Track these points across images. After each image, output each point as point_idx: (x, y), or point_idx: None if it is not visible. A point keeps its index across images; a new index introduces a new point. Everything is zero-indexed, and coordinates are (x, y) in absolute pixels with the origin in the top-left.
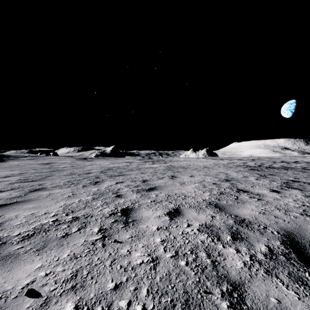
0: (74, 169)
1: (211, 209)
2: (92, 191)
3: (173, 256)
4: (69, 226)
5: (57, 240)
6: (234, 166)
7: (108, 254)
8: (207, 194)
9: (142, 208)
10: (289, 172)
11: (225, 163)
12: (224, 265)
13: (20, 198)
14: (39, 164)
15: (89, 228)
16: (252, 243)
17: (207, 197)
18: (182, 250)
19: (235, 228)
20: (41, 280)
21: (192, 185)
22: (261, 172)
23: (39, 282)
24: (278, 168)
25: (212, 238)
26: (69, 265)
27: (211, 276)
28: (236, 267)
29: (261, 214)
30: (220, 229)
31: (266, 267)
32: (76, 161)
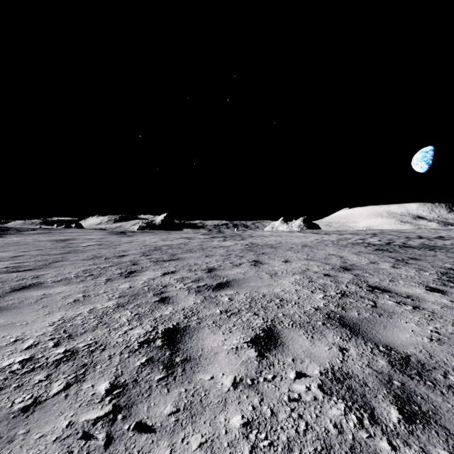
0: (102, 250)
1: (335, 330)
2: (120, 290)
3: None
4: (49, 377)
5: (7, 422)
6: (349, 244)
7: None
8: (320, 297)
9: (204, 327)
10: (440, 255)
11: (335, 240)
12: None
13: None
14: (50, 242)
15: (90, 383)
16: (453, 432)
17: (321, 303)
18: None
19: (398, 384)
20: None
21: (290, 277)
22: (396, 254)
23: None
24: (419, 248)
25: (358, 415)
26: None
27: None
28: None
29: (435, 343)
30: (368, 387)
31: None
32: (109, 236)
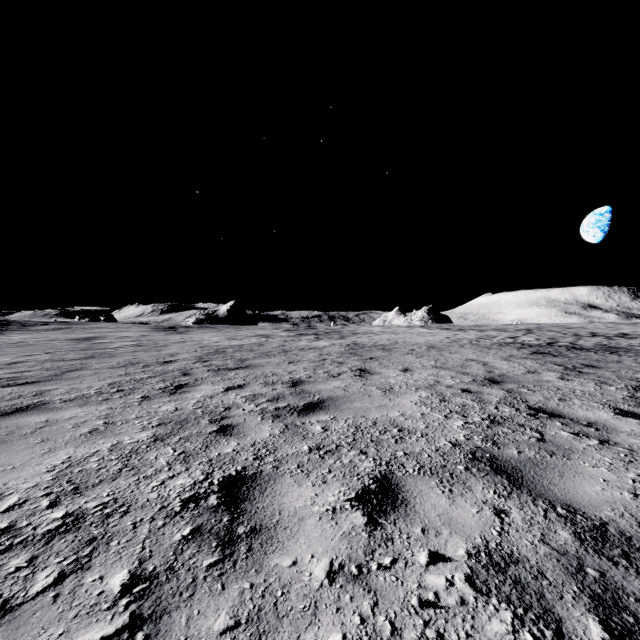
0: (140, 353)
1: (486, 479)
2: (160, 414)
3: None
4: (33, 562)
5: None
6: (494, 345)
7: None
8: (458, 425)
9: (284, 473)
10: (626, 360)
11: (474, 339)
12: None
13: None
14: (68, 341)
15: (98, 573)
16: None
17: (461, 435)
18: None
19: (594, 574)
20: None
21: (412, 395)
22: (563, 359)
23: None
24: (595, 350)
25: (536, 634)
26: None
27: None
28: None
29: None
30: (546, 579)
31: None
32: (153, 333)
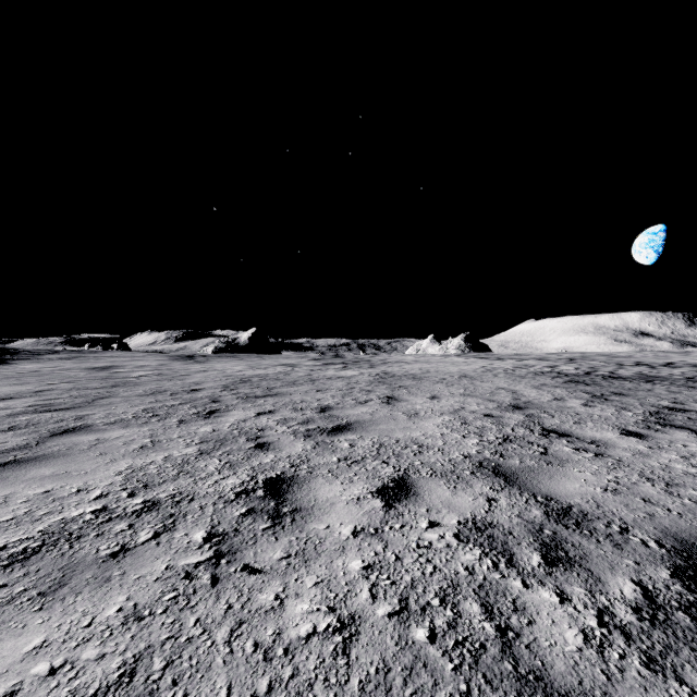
0: (164, 382)
1: (486, 480)
2: (200, 434)
3: (396, 614)
4: (133, 527)
5: (98, 565)
6: (529, 374)
7: (225, 605)
8: (473, 443)
9: (317, 476)
10: (658, 388)
11: (510, 368)
12: (531, 640)
13: (24, 451)
14: (85, 370)
15: (183, 532)
16: (597, 574)
17: (473, 450)
18: (418, 594)
19: (549, 532)
20: (35, 690)
21: (436, 419)
22: (594, 387)
23: (29, 695)
24: (631, 379)
25: (495, 560)
26: (119, 641)
27: (500, 677)
28: (564, 646)
29: (609, 493)
30: (512, 535)
31: (644, 646)
32: (171, 362)
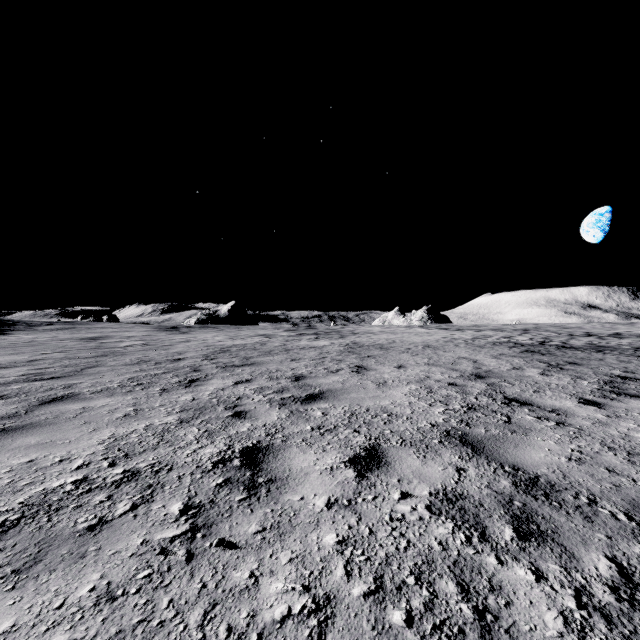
0: (149, 351)
1: (454, 449)
2: (181, 403)
3: (371, 594)
4: (111, 498)
5: (74, 540)
6: (488, 344)
7: (199, 584)
8: (439, 411)
9: (292, 445)
10: (609, 358)
11: (469, 339)
12: (510, 624)
13: (13, 420)
14: (76, 341)
15: (160, 504)
16: (570, 549)
17: (440, 419)
18: (393, 571)
19: (519, 504)
20: None
21: (403, 387)
22: (549, 357)
23: None
24: (583, 349)
25: (467, 534)
26: (90, 625)
27: None
28: (544, 631)
29: (573, 462)
30: (483, 507)
31: (626, 631)
32: (156, 332)
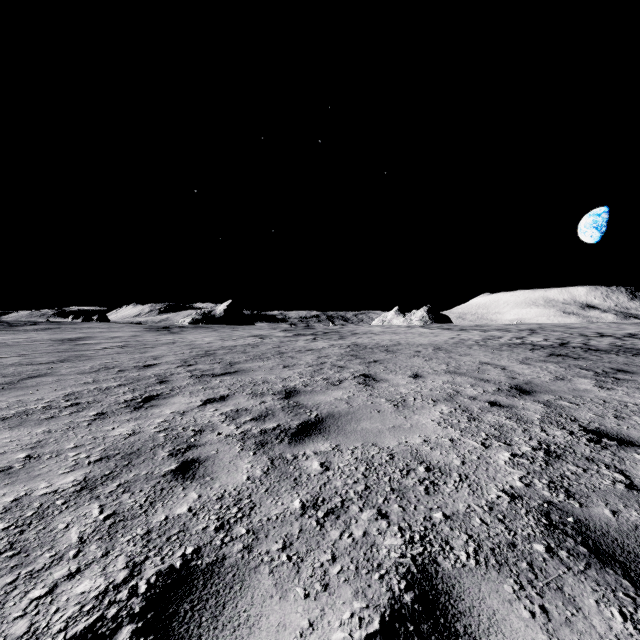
0: (121, 355)
1: (592, 579)
2: (108, 441)
3: None
4: None
5: None
6: (503, 346)
7: None
8: (505, 460)
9: (260, 564)
10: None
11: (479, 340)
12: None
13: None
14: (51, 342)
15: None
16: None
17: (515, 478)
18: None
19: None
20: None
21: (432, 410)
22: (586, 362)
23: None
24: (615, 352)
25: None
26: None
27: None
28: None
29: None
30: None
31: None
32: (145, 333)
